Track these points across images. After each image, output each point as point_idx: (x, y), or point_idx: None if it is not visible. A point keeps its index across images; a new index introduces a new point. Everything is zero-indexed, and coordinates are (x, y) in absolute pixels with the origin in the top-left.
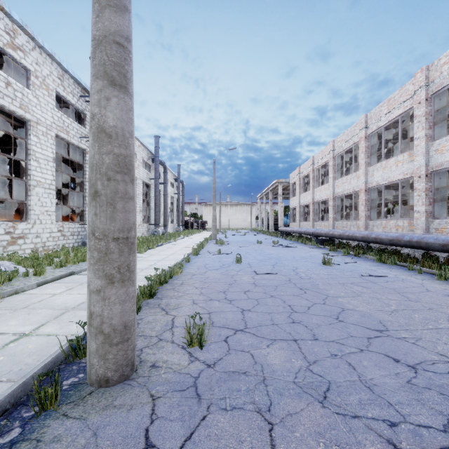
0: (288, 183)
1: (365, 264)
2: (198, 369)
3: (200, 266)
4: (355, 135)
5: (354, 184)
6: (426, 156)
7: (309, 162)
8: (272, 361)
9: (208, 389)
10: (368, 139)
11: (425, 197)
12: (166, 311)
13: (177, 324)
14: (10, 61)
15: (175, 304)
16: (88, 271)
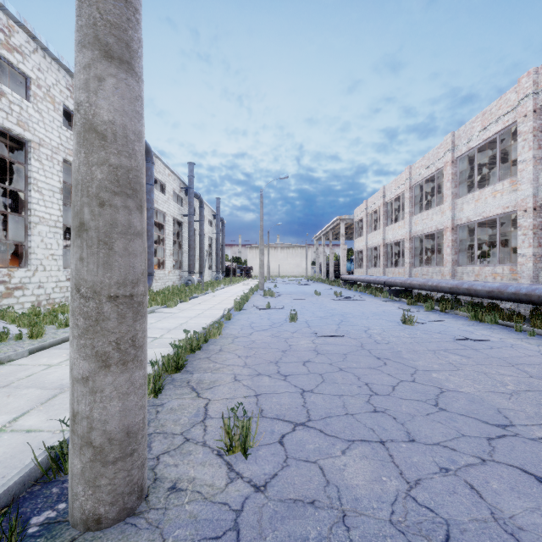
0: (352, 220)
1: (456, 322)
2: (240, 495)
3: (244, 325)
4: (438, 159)
5: (437, 221)
6: (535, 183)
7: (378, 194)
8: (353, 481)
9: (256, 536)
10: (456, 164)
11: (533, 236)
12: (197, 393)
13: (212, 413)
14: (6, 67)
15: (209, 382)
16: (71, 348)
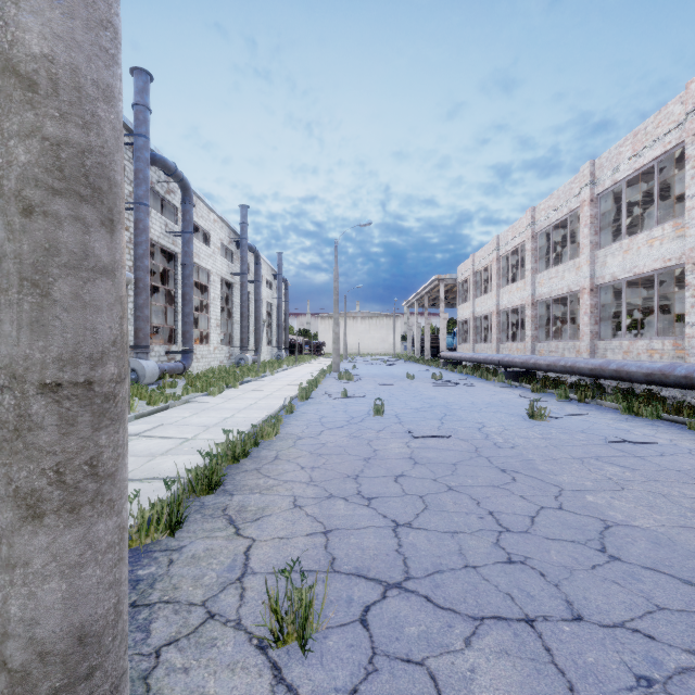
0: (455, 281)
1: (603, 417)
2: None
3: (311, 420)
4: (572, 197)
5: (571, 280)
6: None
7: (490, 246)
8: None
9: None
10: (596, 203)
11: None
12: (236, 528)
13: (256, 565)
14: None
15: (256, 509)
16: None
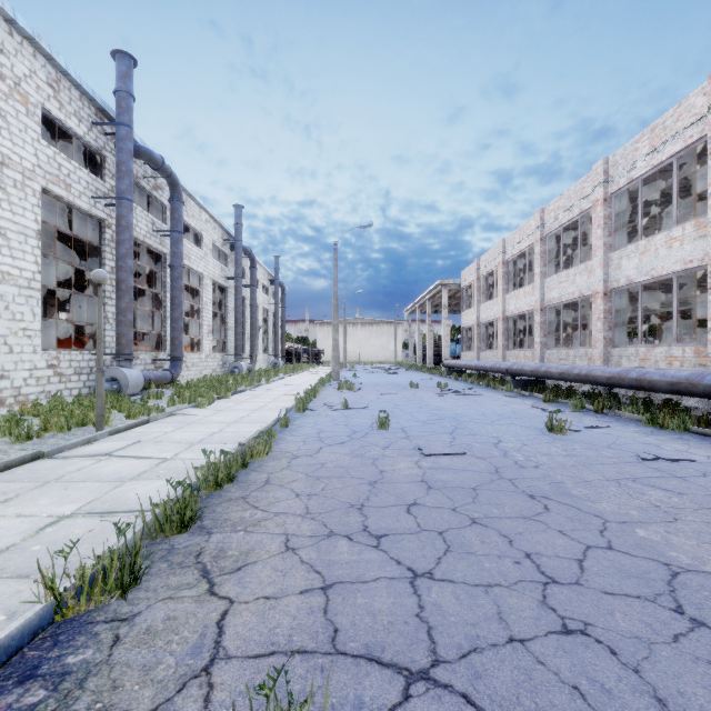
0: (459, 286)
1: (626, 429)
2: None
3: (308, 435)
4: (584, 197)
5: (582, 284)
6: None
7: (495, 249)
8: None
9: None
10: (610, 202)
11: None
12: (210, 583)
13: (231, 644)
14: None
15: (238, 554)
16: None
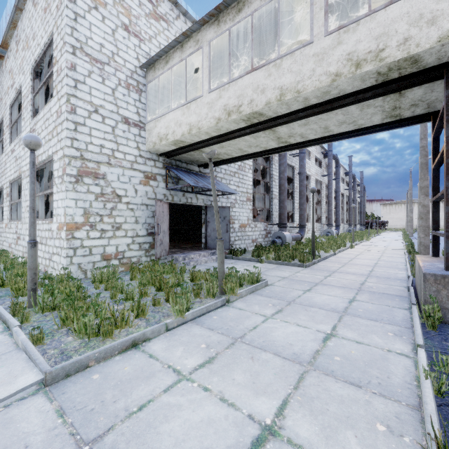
0: None
1: None
2: None
3: None
4: None
5: None
6: None
7: None
8: None
9: None
10: None
11: None
12: None
13: None
14: None
15: None
16: (419, 234)
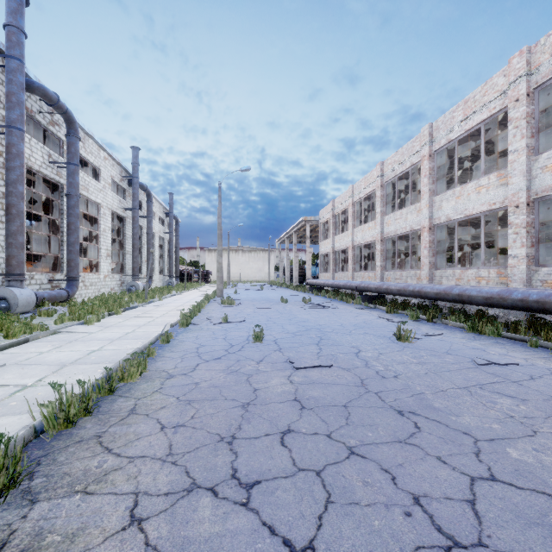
0: (318, 222)
1: (455, 336)
2: None
3: (187, 351)
4: (414, 153)
5: (412, 221)
6: (528, 176)
7: (346, 193)
8: None
9: None
10: (433, 158)
11: (526, 235)
12: None
13: None
14: None
15: (59, 540)
16: None
